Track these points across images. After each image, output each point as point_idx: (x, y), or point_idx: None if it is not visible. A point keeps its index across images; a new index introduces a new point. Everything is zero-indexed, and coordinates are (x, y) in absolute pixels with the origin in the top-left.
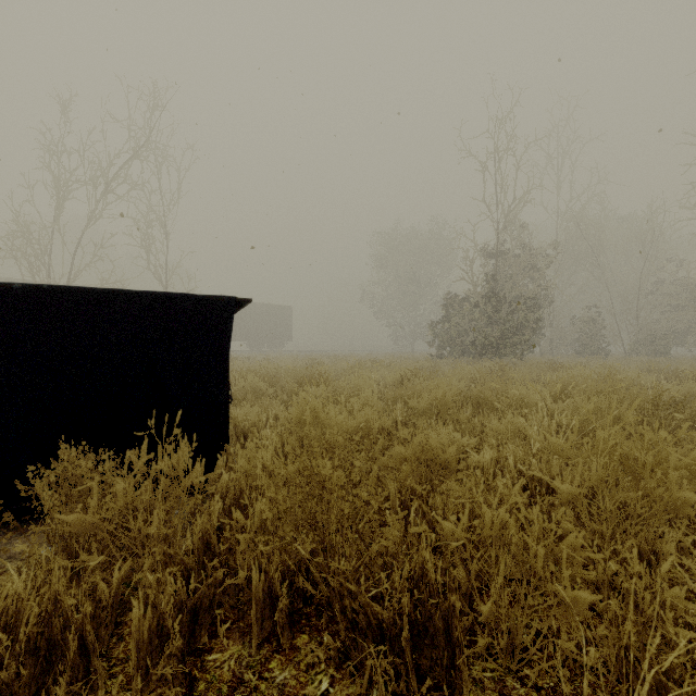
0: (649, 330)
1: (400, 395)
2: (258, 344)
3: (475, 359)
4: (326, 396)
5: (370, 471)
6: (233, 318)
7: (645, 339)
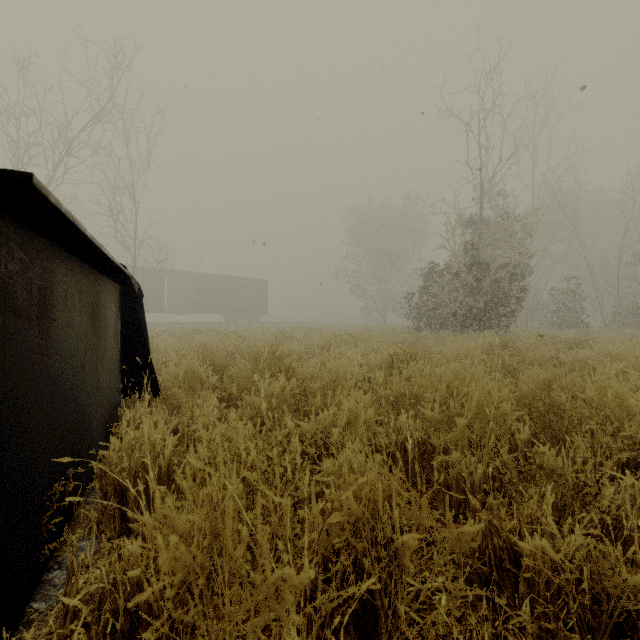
0: (632, 301)
1: (401, 392)
2: (234, 316)
3: (457, 332)
4: (288, 394)
5: None
6: None
7: (626, 311)
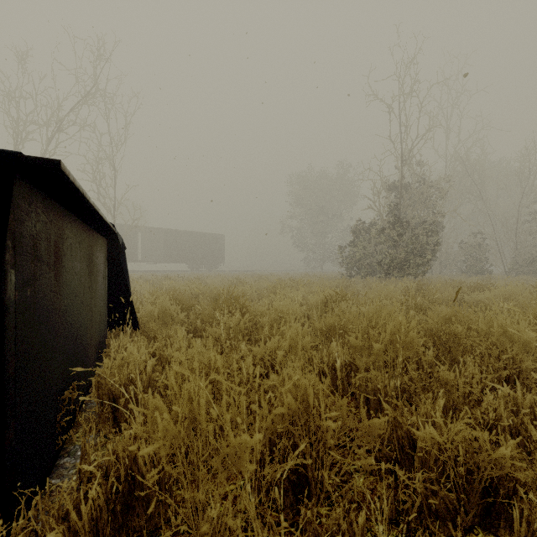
0: (527, 252)
1: (332, 325)
2: (196, 265)
3: (382, 278)
4: (242, 327)
5: (314, 533)
6: (9, 198)
7: (523, 261)
